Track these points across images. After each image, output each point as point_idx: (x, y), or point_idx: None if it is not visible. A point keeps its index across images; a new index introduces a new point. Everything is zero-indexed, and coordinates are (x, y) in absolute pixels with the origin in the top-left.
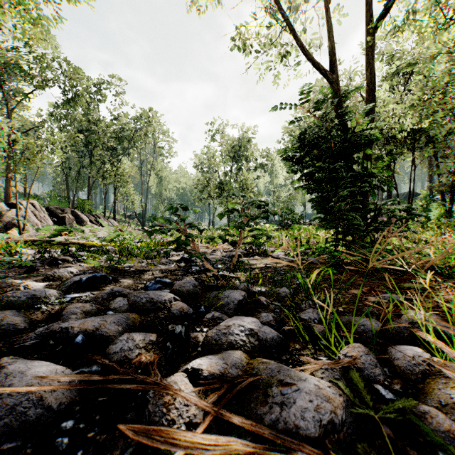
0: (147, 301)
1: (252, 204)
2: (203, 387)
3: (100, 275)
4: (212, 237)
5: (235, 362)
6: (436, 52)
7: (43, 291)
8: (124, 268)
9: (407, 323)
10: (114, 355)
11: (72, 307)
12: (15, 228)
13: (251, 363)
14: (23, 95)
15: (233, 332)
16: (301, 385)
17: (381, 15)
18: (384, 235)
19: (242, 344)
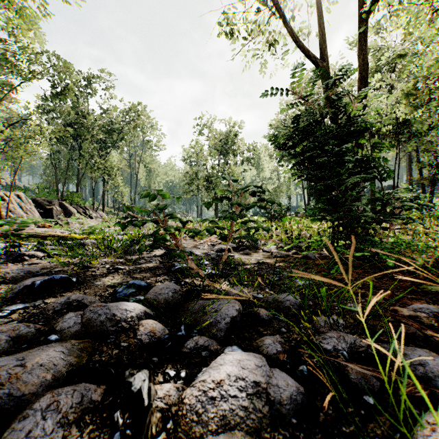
0: (107, 318)
1: (245, 191)
2: None
3: (60, 277)
4: (198, 231)
5: None
6: (430, 39)
7: None
8: (98, 265)
9: None
10: None
11: None
12: None
13: None
14: (9, 86)
15: (227, 393)
16: None
17: (373, 1)
18: (386, 227)
19: (243, 415)
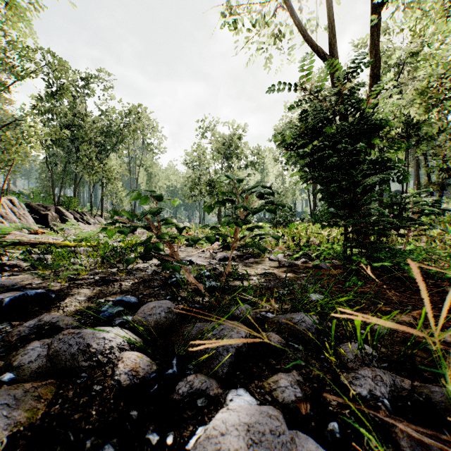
0: (79, 350)
1: (252, 193)
2: None
3: (35, 293)
4: (196, 239)
5: None
6: (445, 35)
7: None
8: (86, 276)
9: None
10: None
11: None
12: None
13: None
14: (2, 86)
15: None
16: None
17: None
18: (403, 234)
19: None
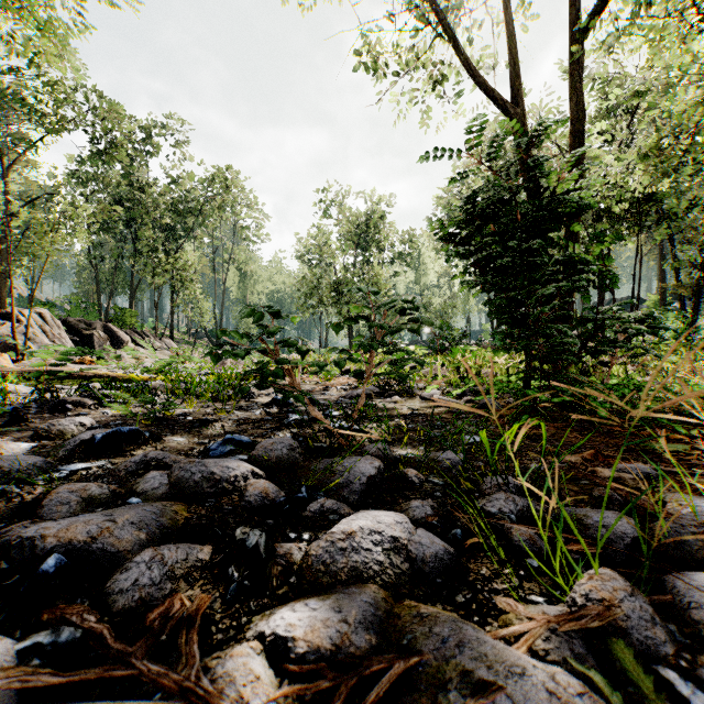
0: (203, 477)
1: (391, 307)
2: (295, 687)
3: (128, 430)
4: (323, 364)
5: (364, 615)
6: (683, 71)
7: (17, 460)
8: (175, 416)
9: (693, 524)
10: (120, 598)
11: (61, 491)
12: (12, 352)
13: (396, 615)
14: (26, 143)
15: (360, 546)
16: (517, 692)
17: (594, 12)
18: (606, 362)
19: (378, 570)
